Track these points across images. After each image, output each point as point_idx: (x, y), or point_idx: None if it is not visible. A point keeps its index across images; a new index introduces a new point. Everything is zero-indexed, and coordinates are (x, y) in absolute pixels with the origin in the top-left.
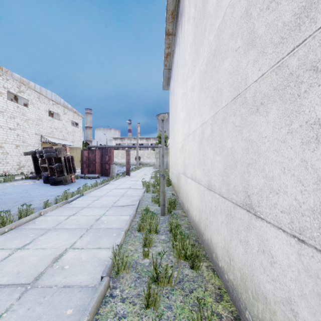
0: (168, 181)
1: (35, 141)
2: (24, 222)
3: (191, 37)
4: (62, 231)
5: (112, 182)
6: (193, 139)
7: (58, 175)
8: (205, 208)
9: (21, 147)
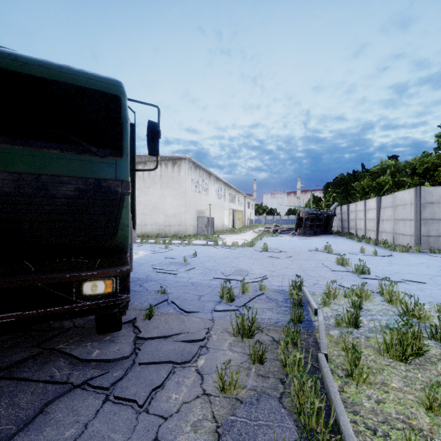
0: None
1: None
2: None
3: None
4: None
5: None
6: None
7: None
8: None
9: None
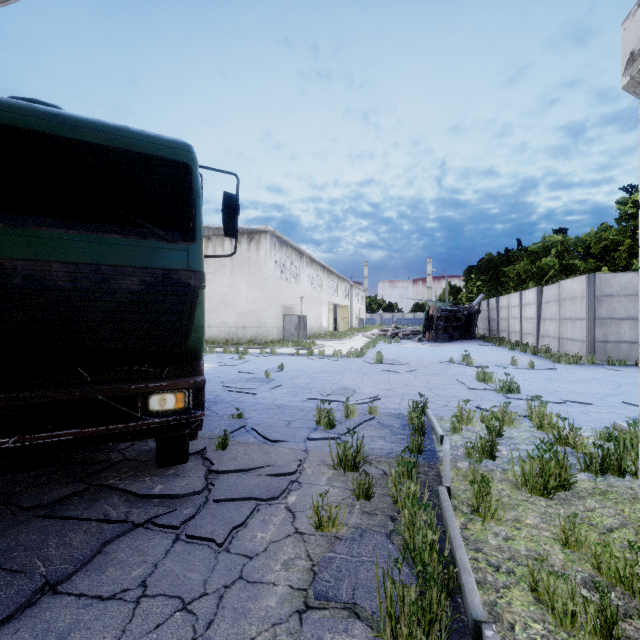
0: None
1: None
2: None
3: None
4: None
5: None
6: None
7: None
8: None
9: None
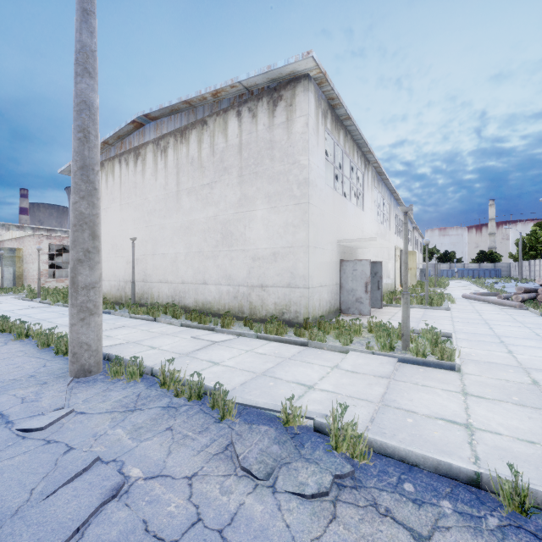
0: None
1: None
2: None
3: (160, 194)
4: None
5: None
6: (164, 258)
7: None
8: (179, 293)
9: None
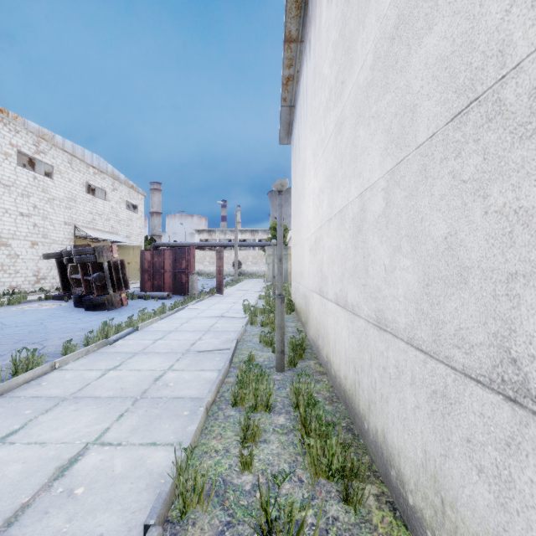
0: (289, 304)
1: (64, 235)
2: (21, 384)
3: (336, 28)
4: (87, 403)
5: (191, 306)
6: (341, 226)
7: (98, 293)
8: (369, 366)
9: (40, 245)
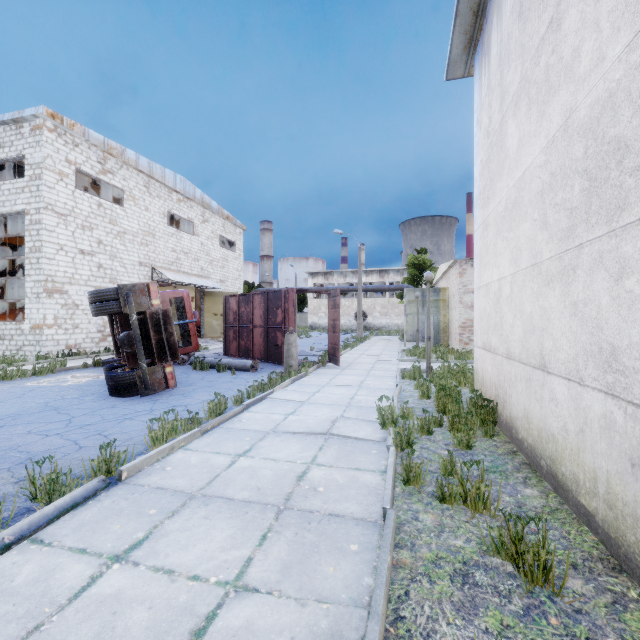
0: (486, 408)
1: (139, 279)
2: None
3: None
4: None
5: (280, 393)
6: None
7: (130, 365)
8: None
9: None
